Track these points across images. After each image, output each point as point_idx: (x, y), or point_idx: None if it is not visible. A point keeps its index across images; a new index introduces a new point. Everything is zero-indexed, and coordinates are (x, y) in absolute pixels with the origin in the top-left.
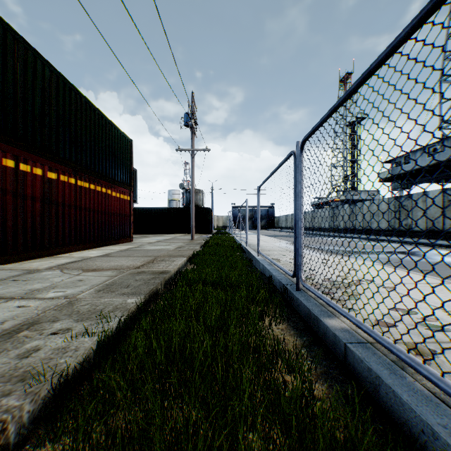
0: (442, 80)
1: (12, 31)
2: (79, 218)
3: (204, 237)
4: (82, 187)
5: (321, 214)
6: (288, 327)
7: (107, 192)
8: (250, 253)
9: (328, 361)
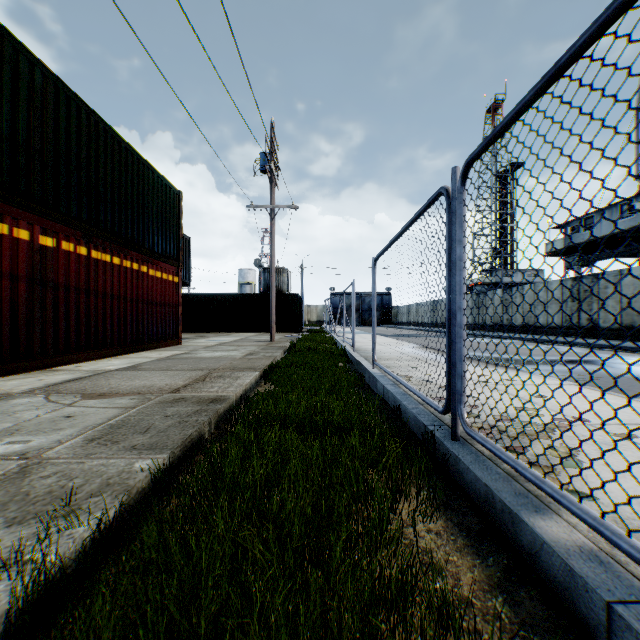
0: None
1: None
2: (94, 309)
3: (289, 338)
4: (100, 261)
5: None
6: (449, 525)
7: (141, 270)
8: (360, 363)
9: None
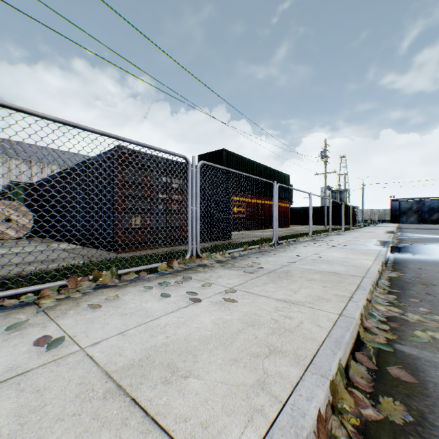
0: None
1: (256, 162)
2: (269, 216)
3: (335, 227)
4: (270, 204)
5: None
6: None
7: (278, 204)
8: None
9: None
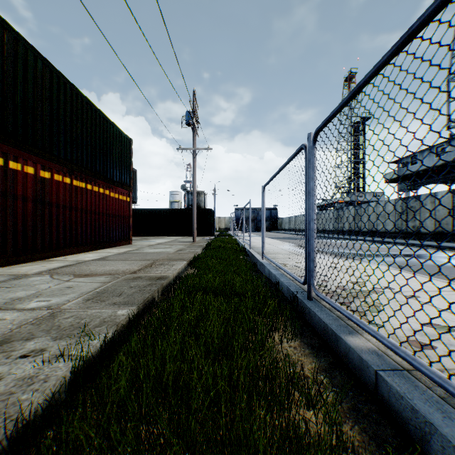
0: (450, 78)
1: (0, 19)
2: (74, 220)
3: (205, 240)
4: (78, 187)
5: (325, 216)
6: (302, 344)
7: (105, 193)
8: (254, 256)
9: (355, 392)
